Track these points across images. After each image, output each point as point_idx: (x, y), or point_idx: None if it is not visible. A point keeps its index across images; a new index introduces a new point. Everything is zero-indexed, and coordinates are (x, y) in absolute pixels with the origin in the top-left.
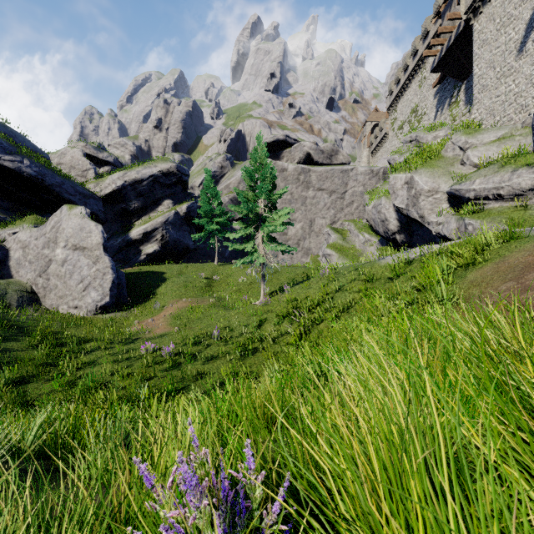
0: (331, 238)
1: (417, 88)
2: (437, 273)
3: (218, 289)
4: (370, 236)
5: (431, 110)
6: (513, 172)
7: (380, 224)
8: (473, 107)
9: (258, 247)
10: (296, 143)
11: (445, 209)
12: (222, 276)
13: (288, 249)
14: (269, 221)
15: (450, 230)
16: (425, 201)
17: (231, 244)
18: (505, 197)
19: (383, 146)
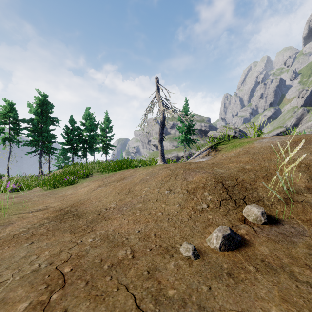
0: None
1: None
2: None
3: None
4: None
5: None
6: None
7: None
8: None
9: None
10: None
11: None
12: None
13: None
14: None
15: None
16: None
17: None
18: None
19: None
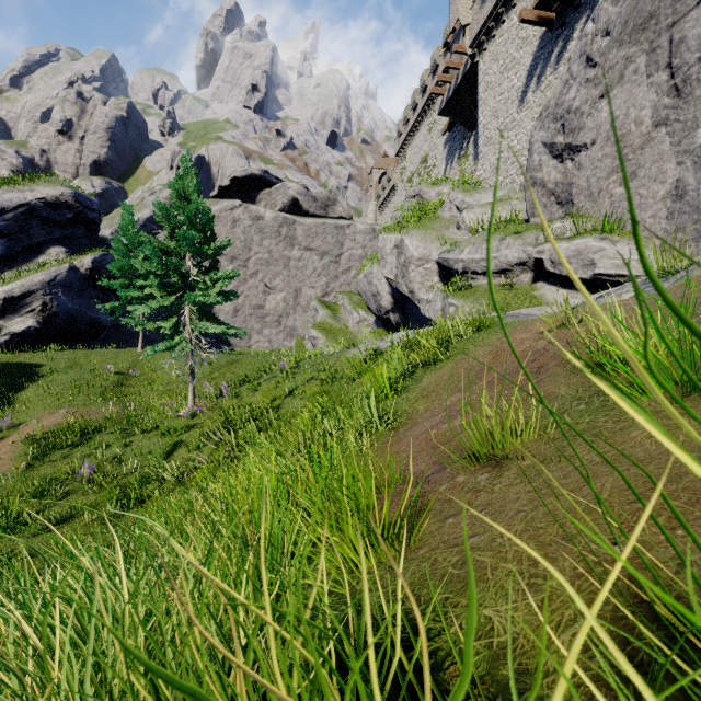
0: (319, 315)
1: (427, 134)
2: (385, 376)
3: (134, 391)
4: (367, 314)
5: (441, 162)
6: (501, 241)
7: (371, 299)
8: (478, 162)
9: (184, 327)
10: (278, 184)
11: (435, 284)
12: (147, 369)
13: (227, 331)
14: (200, 288)
15: (436, 311)
16: (415, 272)
17: (136, 321)
18: (493, 272)
19: (392, 201)
